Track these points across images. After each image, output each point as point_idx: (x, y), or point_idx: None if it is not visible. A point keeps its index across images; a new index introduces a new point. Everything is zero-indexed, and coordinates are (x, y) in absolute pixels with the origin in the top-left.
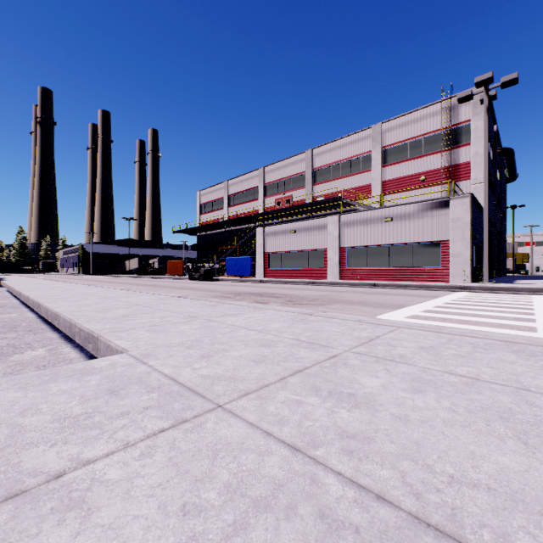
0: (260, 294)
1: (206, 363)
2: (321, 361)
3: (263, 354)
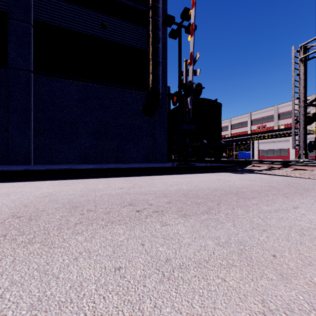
0: None
1: None
2: None
3: None
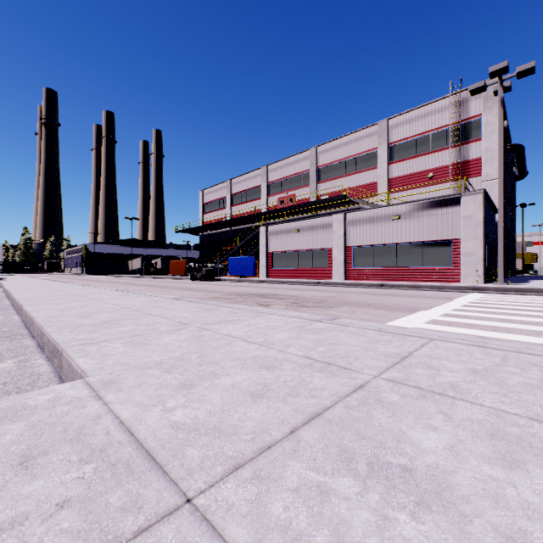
0: (263, 295)
1: (185, 398)
2: (345, 394)
3: (264, 381)
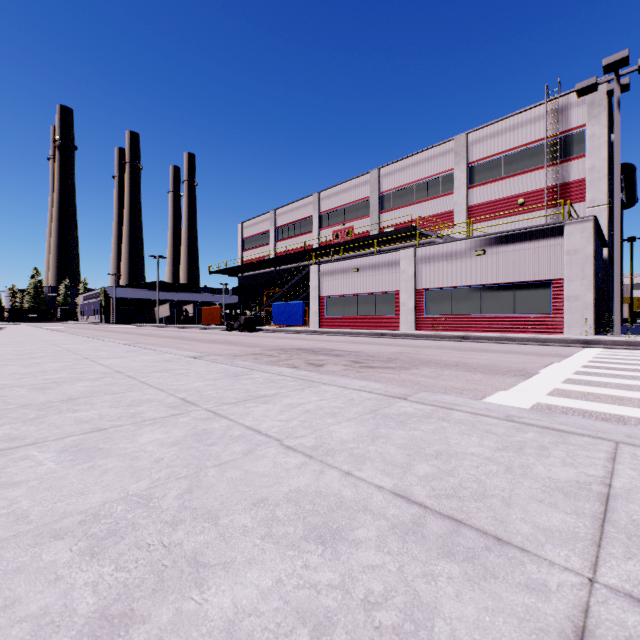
0: (314, 351)
1: None
2: None
3: (315, 605)
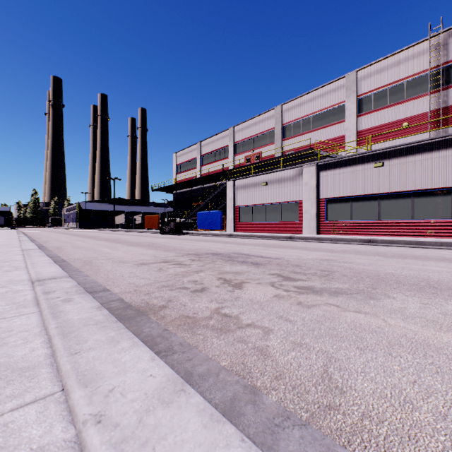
0: (230, 257)
1: None
2: None
3: None
